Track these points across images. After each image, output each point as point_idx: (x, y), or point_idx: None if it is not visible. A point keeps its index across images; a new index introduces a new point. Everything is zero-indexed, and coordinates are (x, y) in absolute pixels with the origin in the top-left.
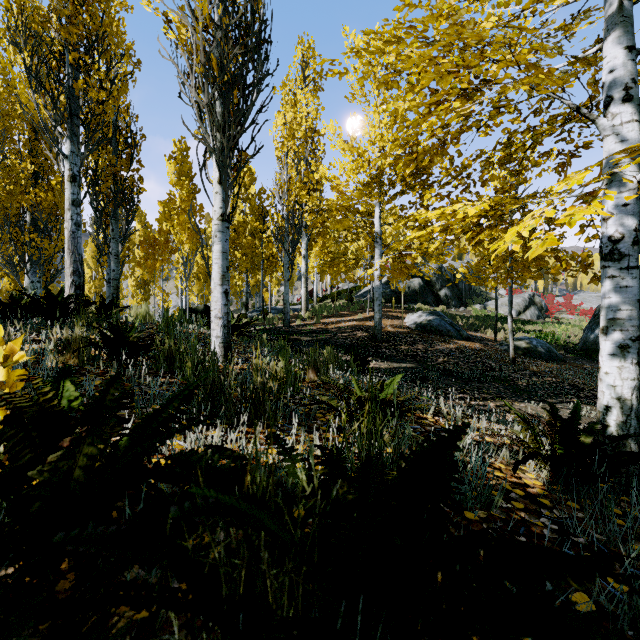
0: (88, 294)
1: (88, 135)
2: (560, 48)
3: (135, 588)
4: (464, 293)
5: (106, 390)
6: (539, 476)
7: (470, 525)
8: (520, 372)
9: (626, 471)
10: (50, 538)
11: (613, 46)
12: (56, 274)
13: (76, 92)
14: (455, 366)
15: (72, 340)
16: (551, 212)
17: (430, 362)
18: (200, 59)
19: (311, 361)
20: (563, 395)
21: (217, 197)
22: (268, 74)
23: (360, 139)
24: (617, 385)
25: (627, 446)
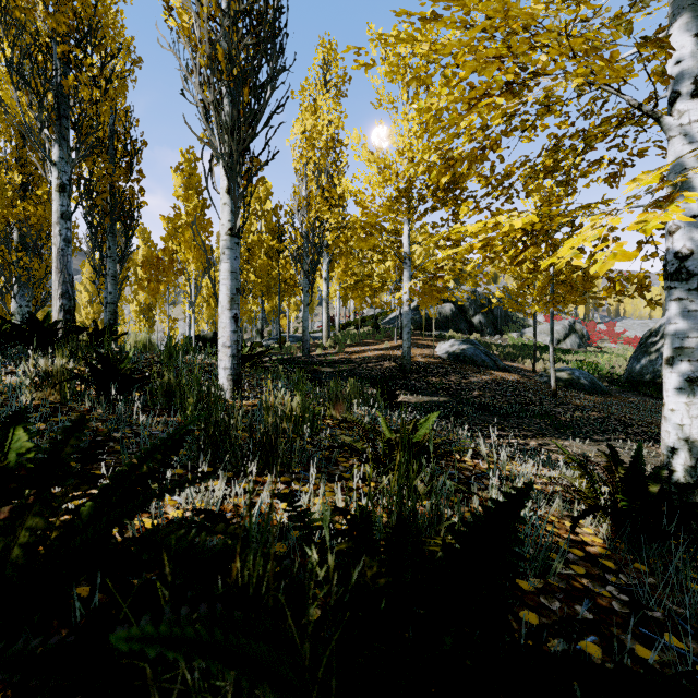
0: (85, 320)
1: (79, 139)
2: (628, 26)
3: None
4: (499, 320)
5: (62, 440)
6: (597, 531)
7: (525, 598)
8: (562, 406)
9: (695, 523)
10: None
11: (680, 33)
12: (47, 298)
13: (65, 90)
14: (492, 400)
15: (53, 372)
16: (618, 220)
17: (464, 395)
18: (205, 49)
19: (332, 396)
20: (610, 432)
21: (225, 209)
22: (284, 70)
23: (387, 149)
24: (685, 424)
25: (696, 494)
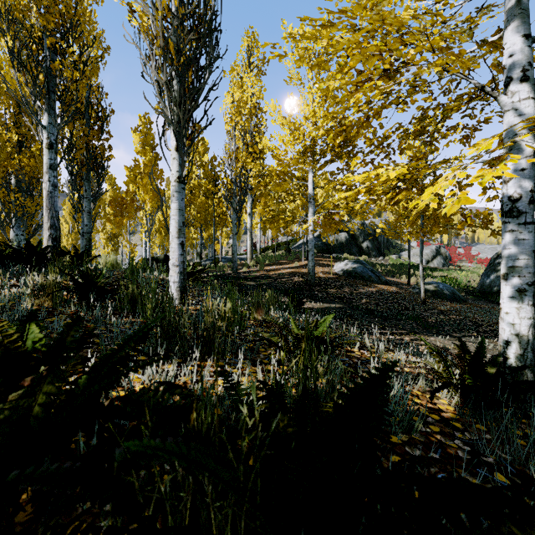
0: (66, 245)
1: (63, 109)
2: (471, 32)
3: (82, 530)
4: (382, 245)
5: (66, 332)
6: (451, 402)
7: (394, 448)
8: (430, 311)
9: (523, 396)
10: (6, 475)
11: (512, 34)
12: (37, 228)
13: (53, 72)
14: (376, 306)
15: (47, 285)
16: (463, 174)
17: (355, 303)
18: (159, 43)
19: (255, 303)
20: (465, 330)
21: (174, 162)
22: (218, 57)
23: (296, 115)
24: (516, 323)
25: (524, 375)
